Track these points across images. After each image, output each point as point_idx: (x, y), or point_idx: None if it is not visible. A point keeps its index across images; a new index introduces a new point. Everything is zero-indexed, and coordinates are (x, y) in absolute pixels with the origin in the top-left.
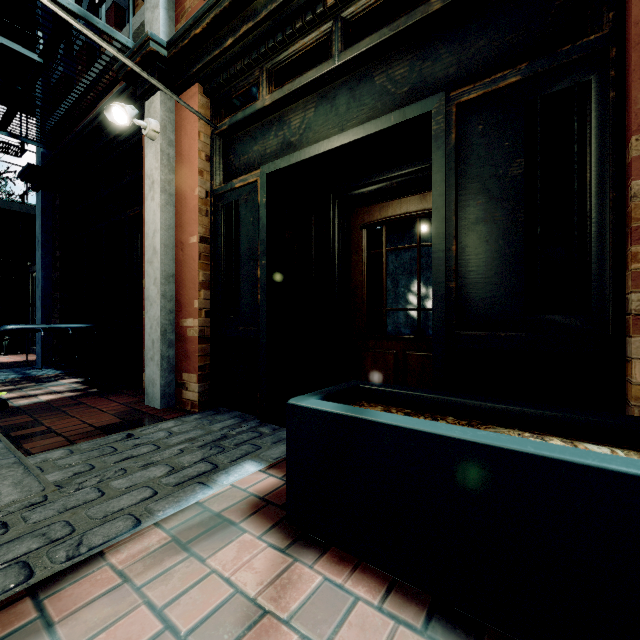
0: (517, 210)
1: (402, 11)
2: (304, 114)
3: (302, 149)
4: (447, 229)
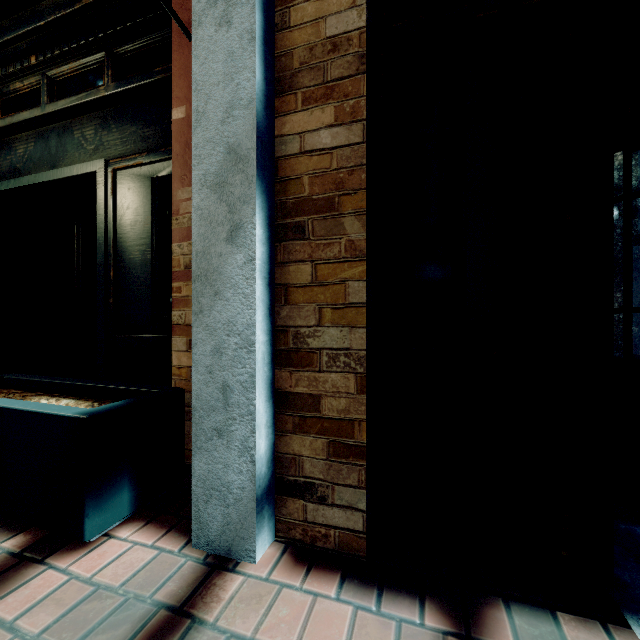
0: (147, 251)
1: (89, 87)
2: (27, 146)
3: (17, 178)
4: (108, 260)
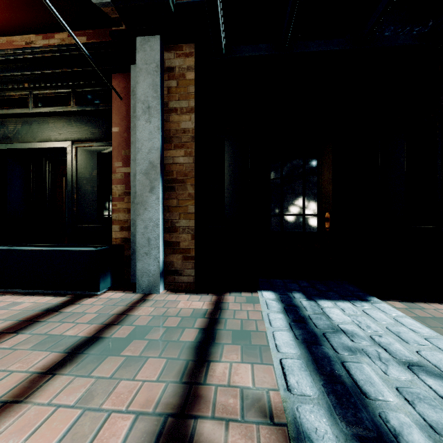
0: (95, 186)
1: (59, 103)
2: (16, 125)
3: (13, 143)
4: (73, 189)
